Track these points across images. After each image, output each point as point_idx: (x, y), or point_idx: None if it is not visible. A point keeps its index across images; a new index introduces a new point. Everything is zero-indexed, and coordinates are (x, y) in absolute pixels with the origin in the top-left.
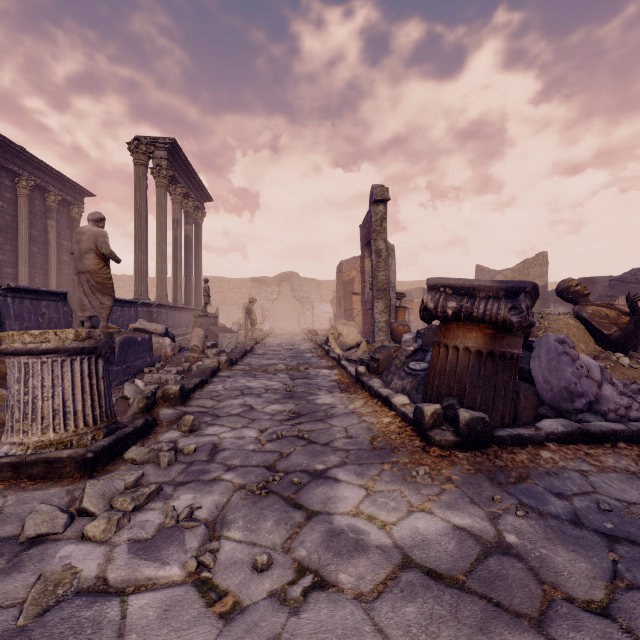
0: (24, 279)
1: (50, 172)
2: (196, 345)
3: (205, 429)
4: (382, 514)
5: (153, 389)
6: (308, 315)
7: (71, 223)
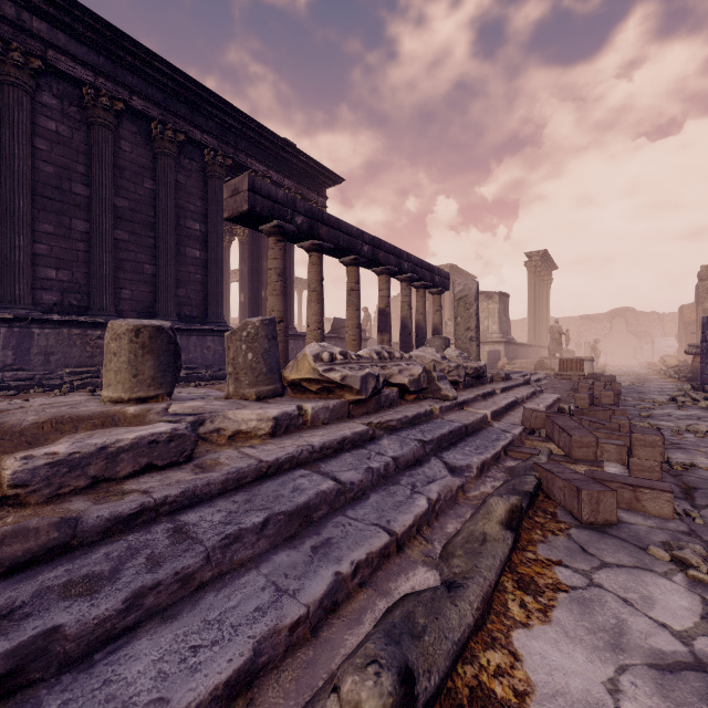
0: None
1: (463, 273)
2: None
3: None
4: (660, 383)
5: None
6: (646, 349)
7: None
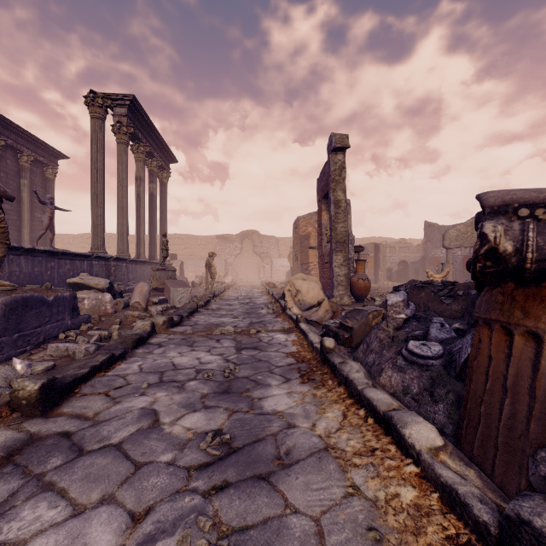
0: None
1: (22, 133)
2: (138, 302)
3: (14, 513)
4: None
5: (43, 369)
6: (267, 269)
7: (45, 183)
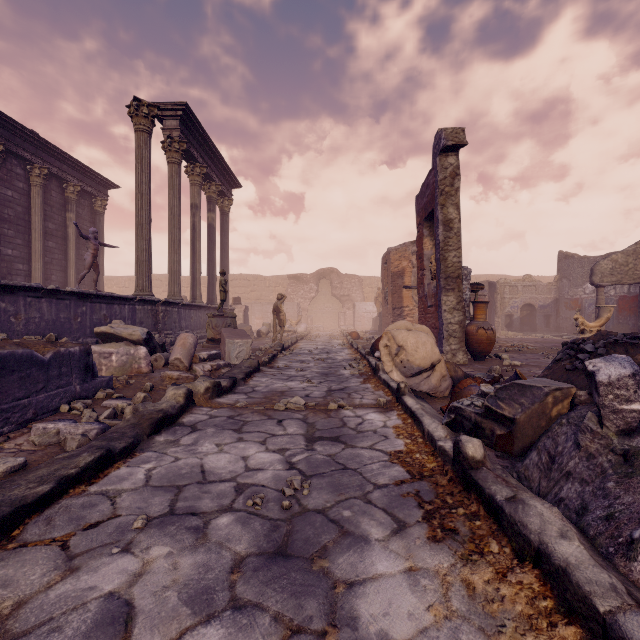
0: (37, 276)
1: (67, 160)
2: (178, 358)
3: None
4: None
5: (4, 472)
6: (349, 315)
7: (94, 217)
